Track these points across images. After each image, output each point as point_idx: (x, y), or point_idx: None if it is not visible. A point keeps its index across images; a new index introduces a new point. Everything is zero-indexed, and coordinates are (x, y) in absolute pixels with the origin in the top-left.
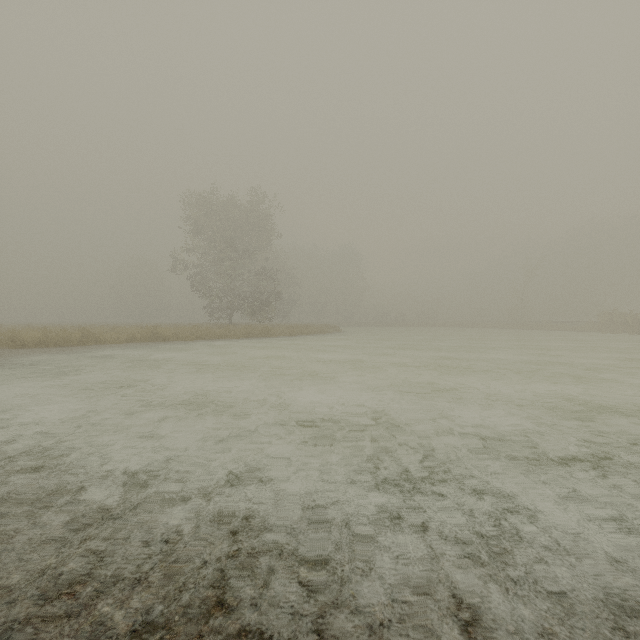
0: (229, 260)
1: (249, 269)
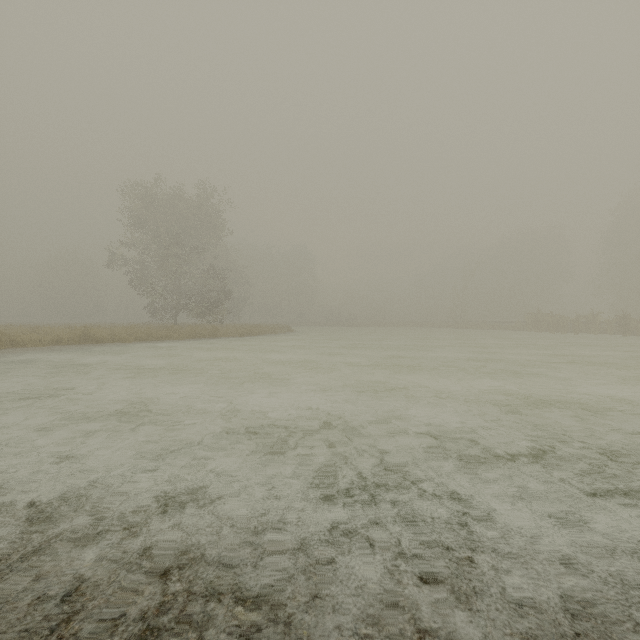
0: (174, 256)
1: (196, 266)
